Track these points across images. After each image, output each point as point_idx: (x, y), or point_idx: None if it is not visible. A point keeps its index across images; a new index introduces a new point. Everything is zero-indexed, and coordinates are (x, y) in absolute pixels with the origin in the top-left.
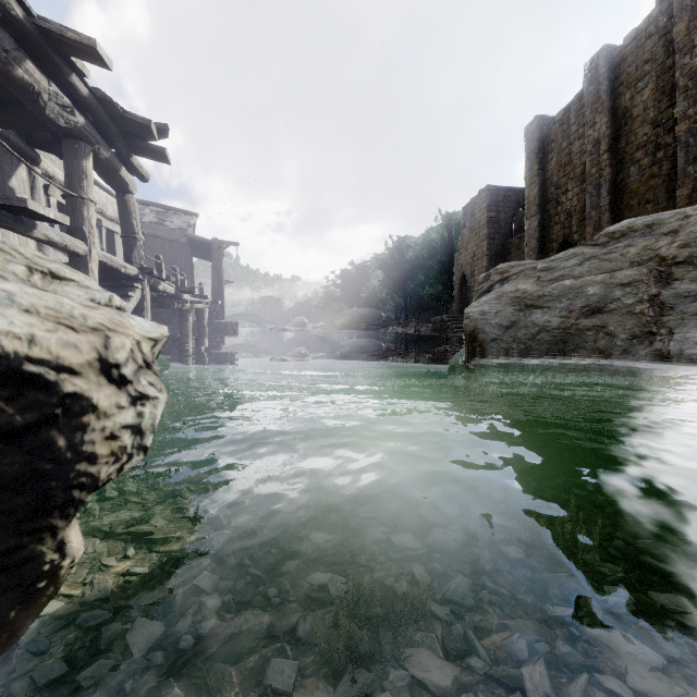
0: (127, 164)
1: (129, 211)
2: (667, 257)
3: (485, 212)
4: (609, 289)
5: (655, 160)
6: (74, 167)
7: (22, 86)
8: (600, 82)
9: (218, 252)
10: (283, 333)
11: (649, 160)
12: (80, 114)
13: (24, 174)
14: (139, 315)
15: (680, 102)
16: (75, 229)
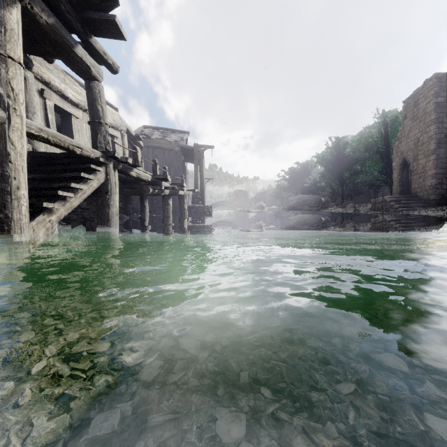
0: (90, 49)
1: (94, 97)
2: None
3: (432, 99)
4: None
5: None
6: None
7: None
8: None
9: (198, 153)
10: (247, 214)
11: None
12: None
13: None
14: (104, 198)
15: None
16: None
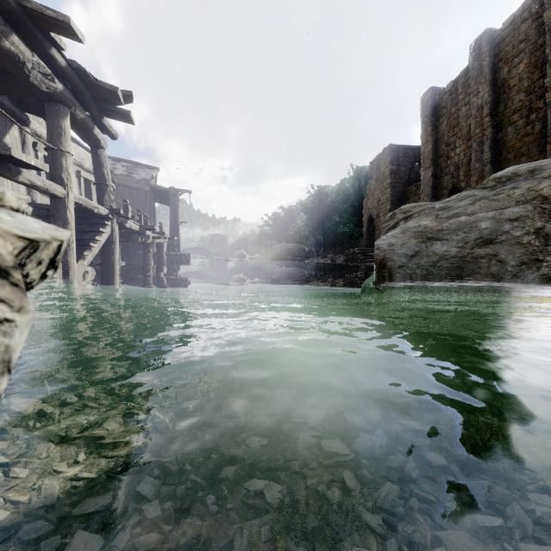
0: (100, 125)
1: (101, 163)
2: (548, 196)
3: (388, 166)
4: (499, 223)
5: (528, 121)
6: (54, 125)
7: (9, 56)
8: (483, 58)
9: (174, 198)
10: (227, 263)
11: (524, 121)
12: (59, 82)
13: (16, 133)
14: (109, 247)
15: (549, 74)
16: (55, 176)
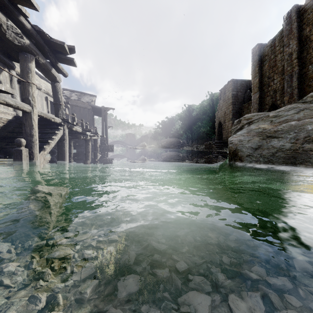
0: (56, 68)
1: (57, 91)
2: None
3: (230, 92)
4: None
5: None
6: (24, 66)
7: None
8: (292, 23)
9: (104, 112)
10: (135, 150)
11: None
12: (26, 38)
13: (6, 74)
14: (62, 142)
15: None
16: (25, 98)
